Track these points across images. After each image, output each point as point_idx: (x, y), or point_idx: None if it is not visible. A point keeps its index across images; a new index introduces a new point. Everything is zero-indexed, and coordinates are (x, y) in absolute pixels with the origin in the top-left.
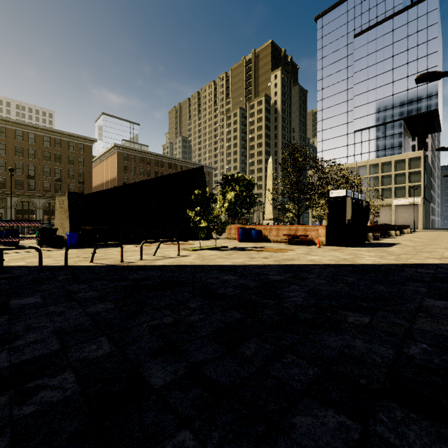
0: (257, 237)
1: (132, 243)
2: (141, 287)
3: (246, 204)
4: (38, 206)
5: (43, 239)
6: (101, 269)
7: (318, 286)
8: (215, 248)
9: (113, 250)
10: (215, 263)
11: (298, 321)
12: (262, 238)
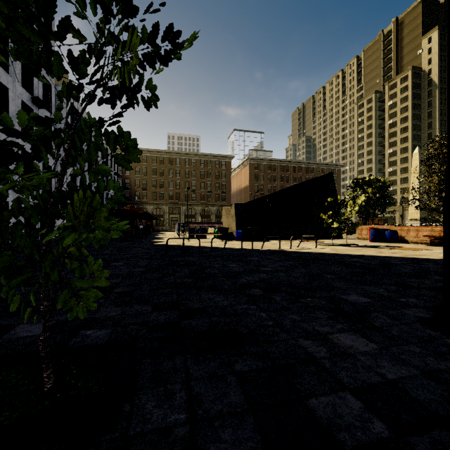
0: (391, 238)
1: (274, 240)
2: (303, 259)
3: (380, 205)
4: (197, 212)
5: (221, 235)
6: (271, 251)
7: (429, 268)
8: (345, 245)
9: (265, 243)
10: (347, 253)
11: (398, 275)
12: (398, 239)
